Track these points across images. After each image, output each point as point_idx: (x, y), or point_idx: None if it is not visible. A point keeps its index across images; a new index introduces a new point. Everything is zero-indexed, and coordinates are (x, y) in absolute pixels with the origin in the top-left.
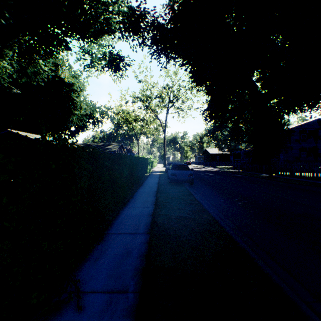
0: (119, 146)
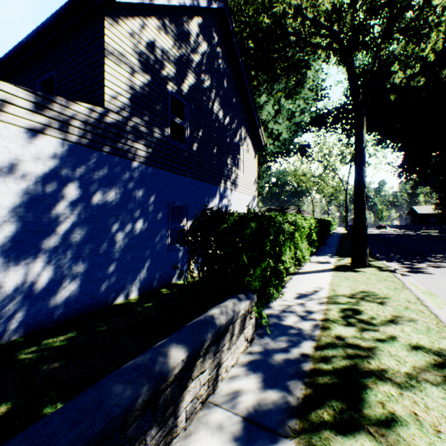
0: (297, 210)
